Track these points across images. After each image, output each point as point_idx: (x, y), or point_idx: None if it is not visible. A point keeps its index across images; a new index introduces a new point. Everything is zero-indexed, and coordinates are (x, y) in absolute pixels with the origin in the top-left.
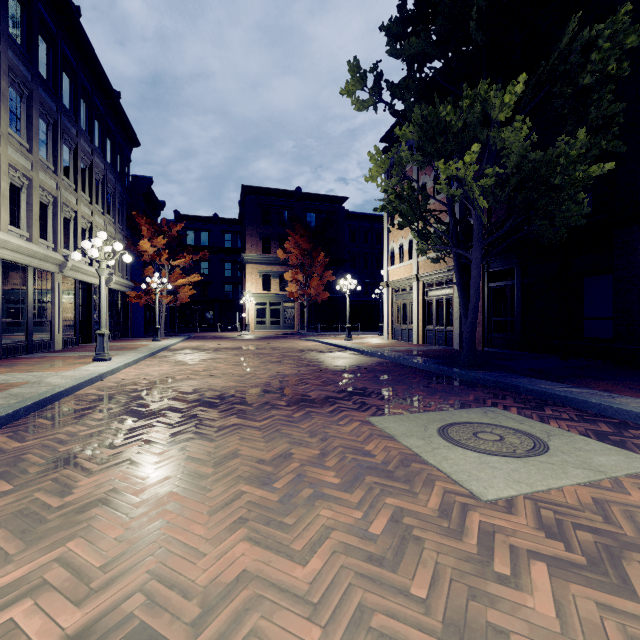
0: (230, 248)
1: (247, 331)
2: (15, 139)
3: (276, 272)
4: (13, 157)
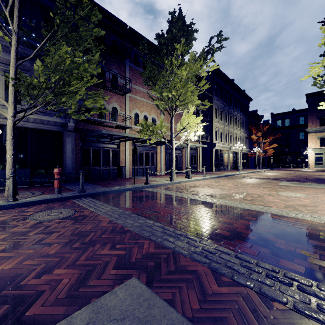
0: (302, 124)
1: (307, 168)
2: (221, 122)
3: None
4: (221, 126)
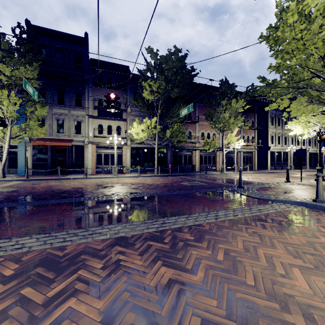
0: None
1: None
2: (279, 127)
3: None
4: (278, 131)
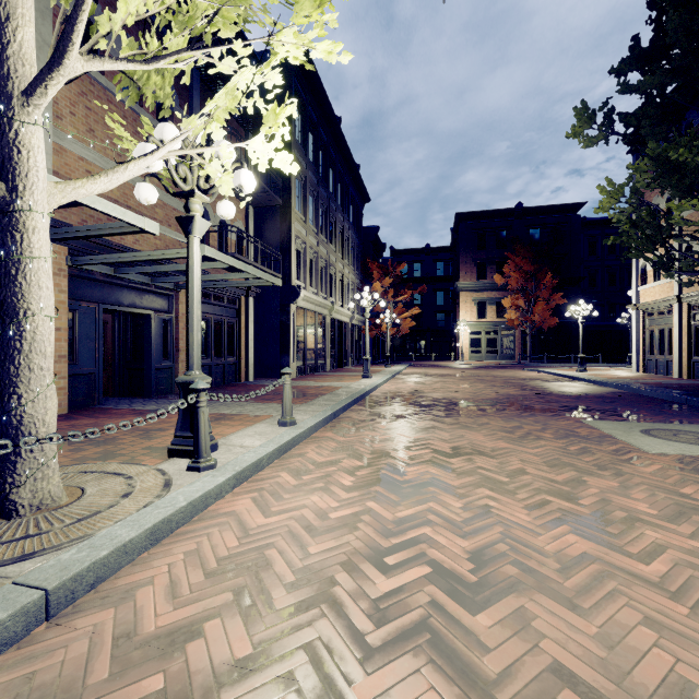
0: (442, 277)
1: (461, 361)
2: (311, 228)
3: (492, 298)
4: (311, 241)
